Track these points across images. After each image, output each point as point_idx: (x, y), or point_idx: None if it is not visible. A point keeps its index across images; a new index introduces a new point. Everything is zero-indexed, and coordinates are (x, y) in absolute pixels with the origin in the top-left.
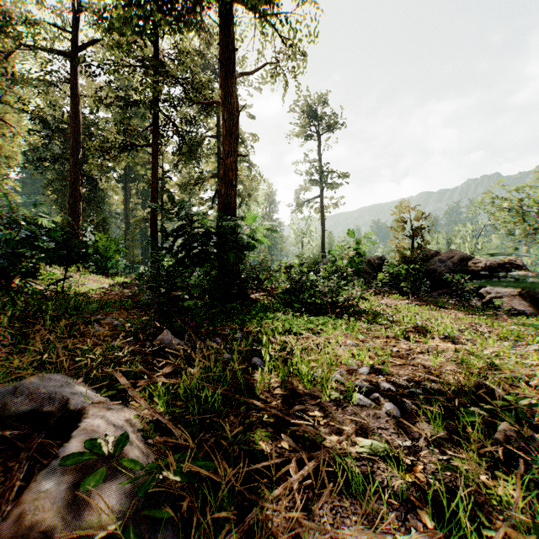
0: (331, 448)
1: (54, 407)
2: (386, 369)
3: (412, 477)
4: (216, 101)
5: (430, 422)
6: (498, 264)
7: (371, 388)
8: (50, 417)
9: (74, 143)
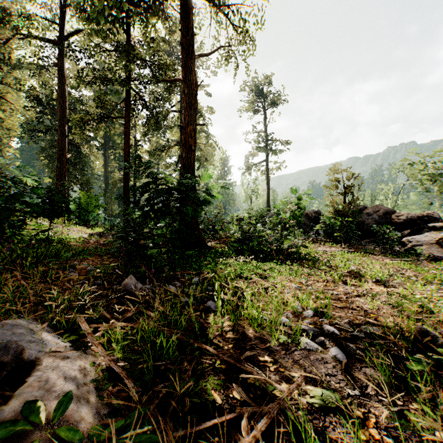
0: (282, 400)
1: (9, 357)
2: (328, 312)
3: (370, 440)
4: (178, 78)
5: (375, 367)
6: (418, 216)
7: (316, 331)
8: (4, 368)
9: (61, 116)
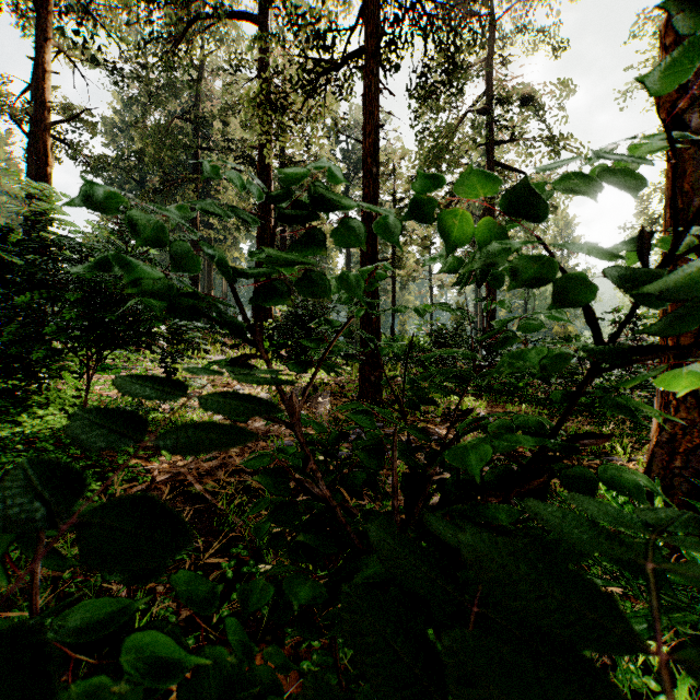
0: None
1: None
2: None
3: None
4: None
5: None
6: None
7: None
8: None
9: (262, 155)
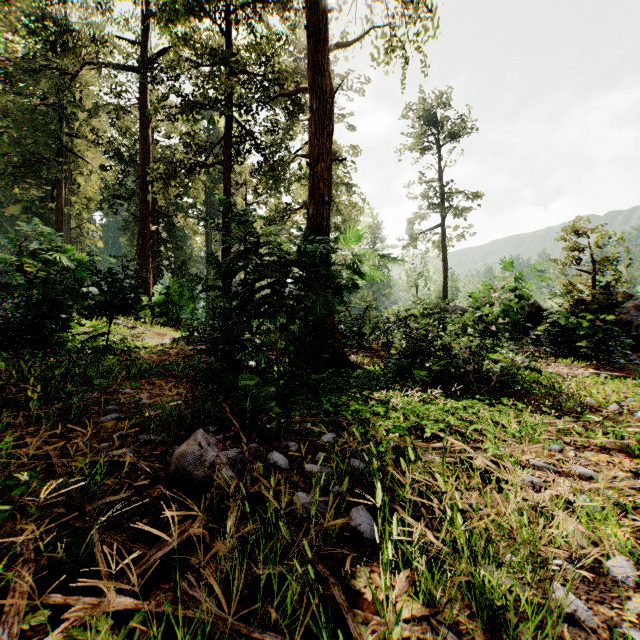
0: None
1: None
2: None
3: None
4: (302, 87)
5: None
6: None
7: None
8: None
9: (143, 172)
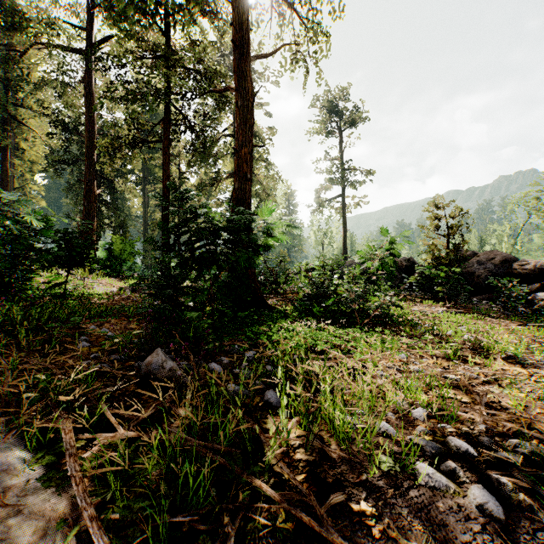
0: None
1: None
2: (452, 413)
3: None
4: (230, 87)
5: None
6: None
7: (439, 449)
8: None
9: (89, 143)
